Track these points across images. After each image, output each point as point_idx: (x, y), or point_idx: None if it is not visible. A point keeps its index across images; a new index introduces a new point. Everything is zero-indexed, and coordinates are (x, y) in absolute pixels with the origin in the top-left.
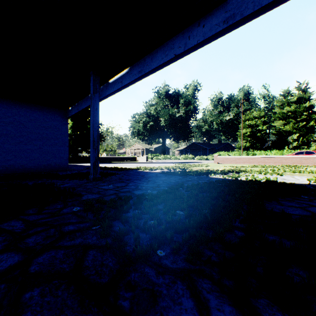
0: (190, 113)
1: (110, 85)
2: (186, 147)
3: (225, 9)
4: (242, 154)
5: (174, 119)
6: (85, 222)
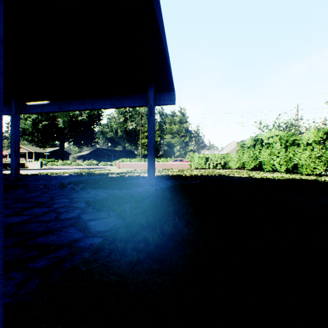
0: (94, 118)
1: (28, 107)
2: (90, 152)
3: (111, 100)
4: (141, 161)
5: (76, 122)
6: (51, 189)
